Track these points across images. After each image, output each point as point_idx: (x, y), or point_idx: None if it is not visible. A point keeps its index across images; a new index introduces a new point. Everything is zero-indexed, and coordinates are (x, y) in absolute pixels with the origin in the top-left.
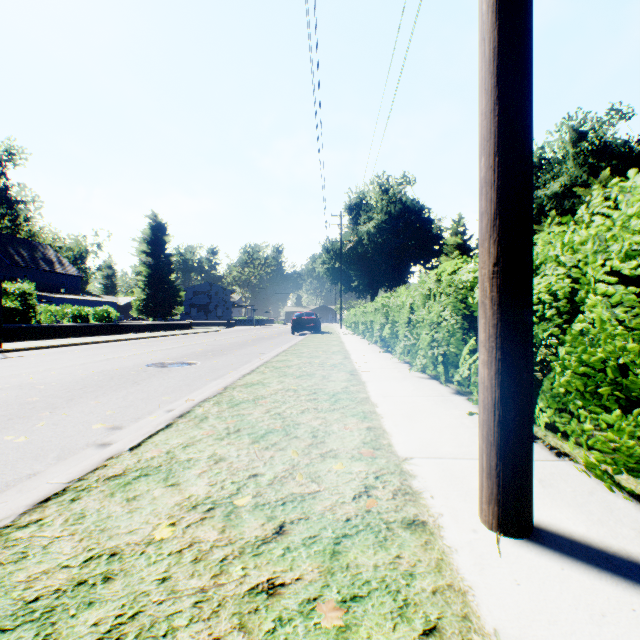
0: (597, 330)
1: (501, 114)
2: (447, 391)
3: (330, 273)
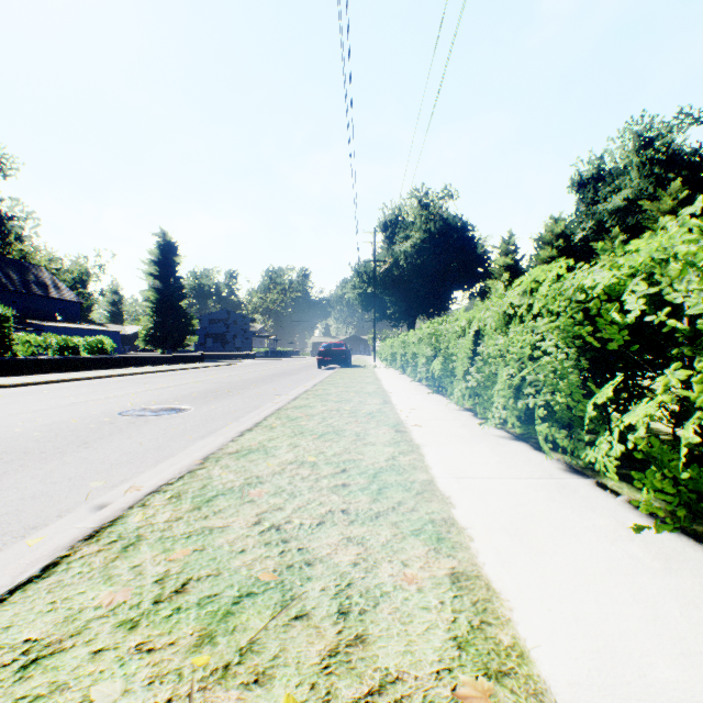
0: None
1: None
2: (553, 466)
3: (362, 299)
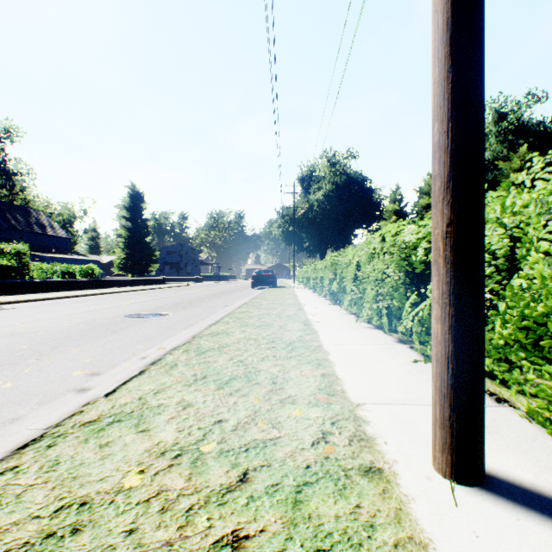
0: (539, 287)
1: (454, 81)
2: (391, 340)
3: (285, 235)
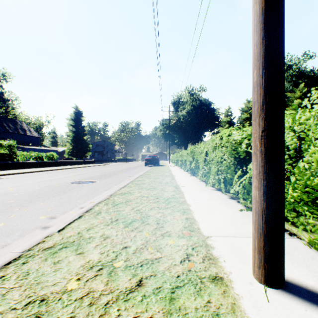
0: (315, 167)
1: (266, 45)
2: (226, 197)
3: (164, 135)
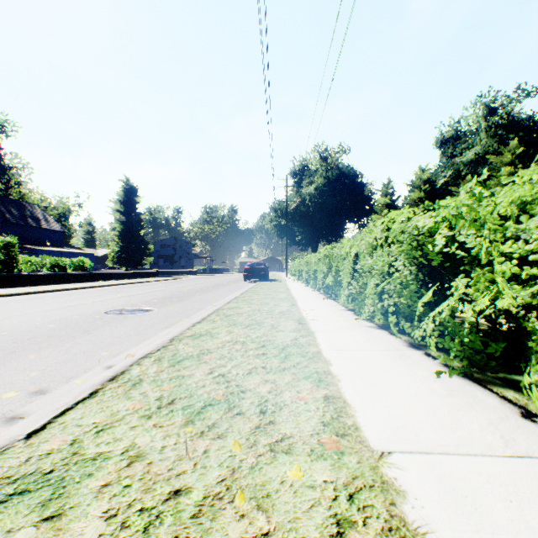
0: None
1: None
2: (400, 343)
3: (277, 229)
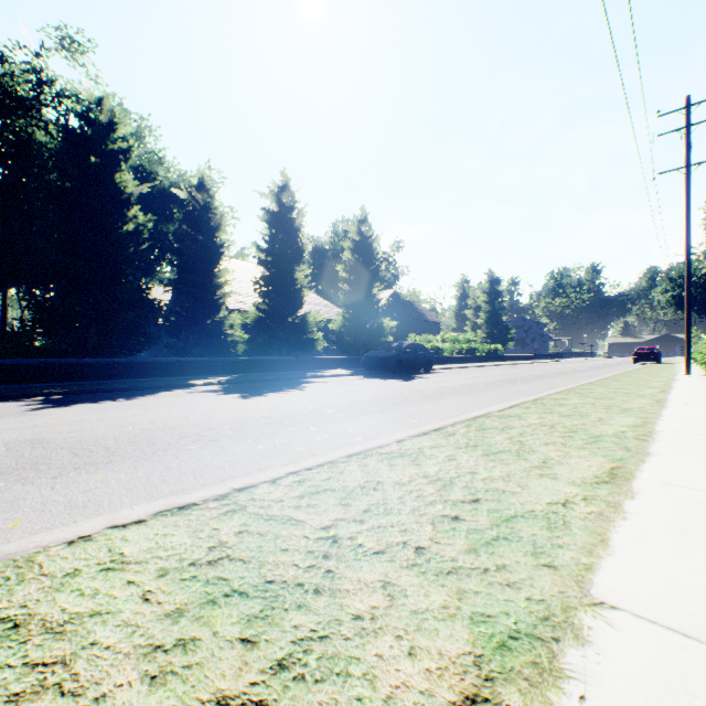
0: None
1: (685, 332)
2: None
3: (674, 301)
